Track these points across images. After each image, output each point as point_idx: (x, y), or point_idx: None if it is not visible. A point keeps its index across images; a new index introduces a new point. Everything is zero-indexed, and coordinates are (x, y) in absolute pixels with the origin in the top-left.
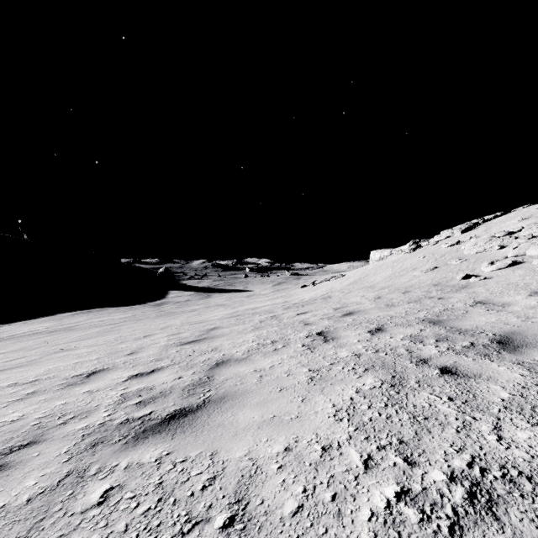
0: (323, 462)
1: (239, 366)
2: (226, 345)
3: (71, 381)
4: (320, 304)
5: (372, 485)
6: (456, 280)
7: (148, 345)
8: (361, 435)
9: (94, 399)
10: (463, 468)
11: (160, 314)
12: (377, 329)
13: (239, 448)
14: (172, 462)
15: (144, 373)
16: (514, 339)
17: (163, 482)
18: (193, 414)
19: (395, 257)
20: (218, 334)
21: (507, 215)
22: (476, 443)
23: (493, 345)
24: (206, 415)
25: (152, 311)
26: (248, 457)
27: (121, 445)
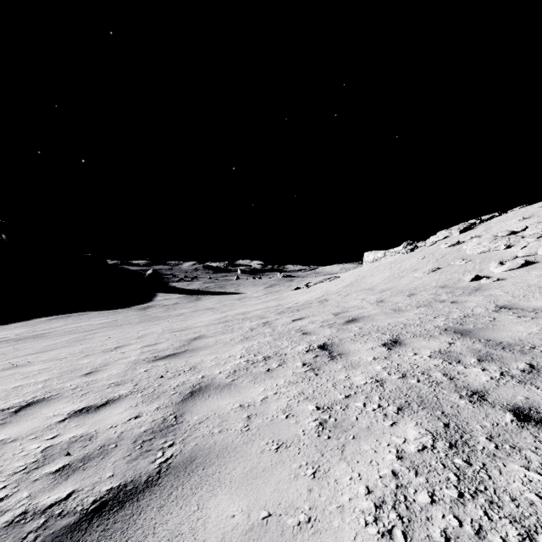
0: None
1: (220, 398)
2: (208, 362)
3: None
4: (317, 308)
5: None
6: (465, 281)
7: (114, 361)
8: None
9: None
10: None
11: (143, 319)
12: (392, 342)
13: None
14: None
15: (92, 407)
16: None
17: None
18: (136, 500)
19: (391, 258)
20: (200, 345)
21: (505, 215)
22: None
23: None
24: (155, 506)
25: (136, 315)
26: None
27: None
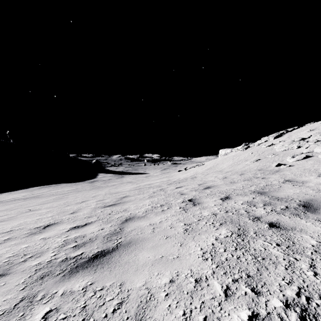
0: (196, 291)
1: (140, 221)
2: (132, 208)
3: (33, 231)
4: (190, 182)
5: (231, 310)
6: (272, 167)
7: (84, 207)
8: (220, 271)
9: (46, 244)
10: (294, 297)
11: (93, 188)
12: (225, 197)
13: (139, 280)
14: (94, 290)
15: (79, 226)
16: (313, 204)
17: (86, 306)
18: (109, 254)
19: (234, 153)
20: (127, 200)
21: (301, 128)
22: (300, 277)
23: (300, 207)
24: (118, 255)
25: (88, 186)
26: (145, 287)
27: (60, 277)
